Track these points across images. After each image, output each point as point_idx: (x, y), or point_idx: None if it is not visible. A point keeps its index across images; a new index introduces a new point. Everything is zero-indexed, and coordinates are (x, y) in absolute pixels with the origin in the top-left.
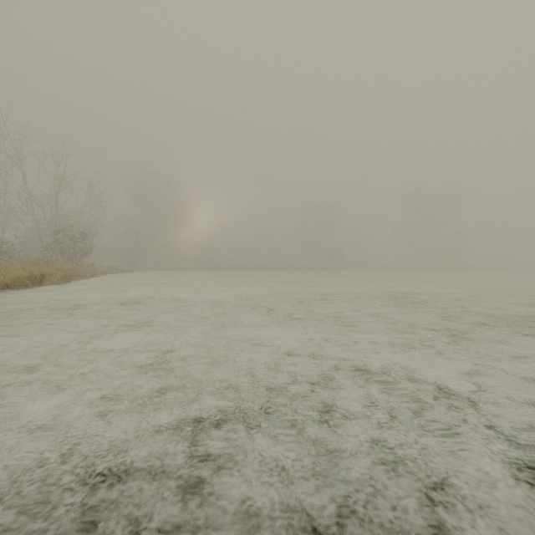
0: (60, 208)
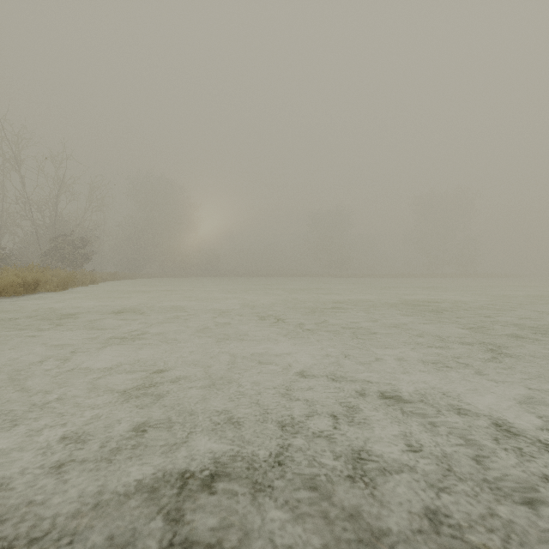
0: (60, 213)
